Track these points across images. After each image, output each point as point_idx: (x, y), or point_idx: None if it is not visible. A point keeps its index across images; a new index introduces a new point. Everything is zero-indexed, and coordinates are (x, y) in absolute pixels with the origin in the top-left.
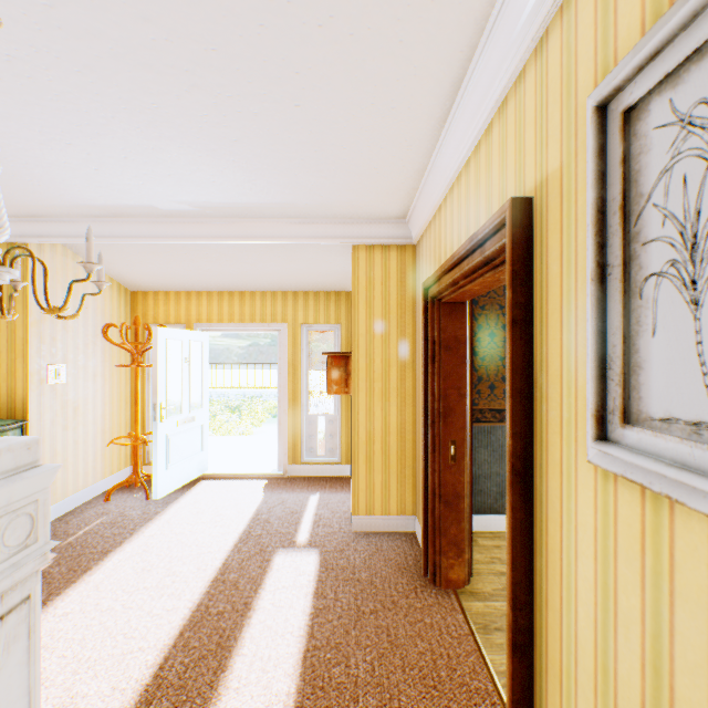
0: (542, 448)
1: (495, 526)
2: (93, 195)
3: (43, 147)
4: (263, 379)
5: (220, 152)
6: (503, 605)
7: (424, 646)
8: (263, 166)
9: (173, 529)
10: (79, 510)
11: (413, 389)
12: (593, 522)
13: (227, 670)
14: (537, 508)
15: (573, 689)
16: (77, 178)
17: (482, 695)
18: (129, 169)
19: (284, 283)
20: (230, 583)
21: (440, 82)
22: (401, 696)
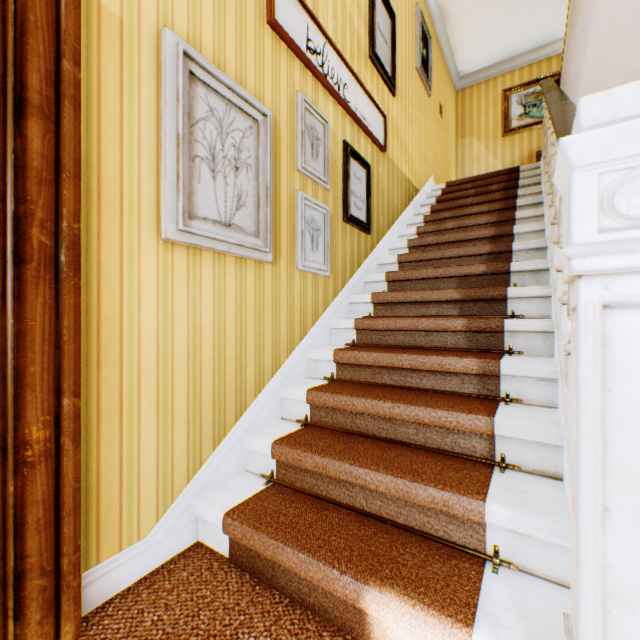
0: (94, 235)
1: None
2: None
3: None
4: None
5: None
6: None
7: None
8: None
9: None
10: None
11: None
12: (157, 277)
13: None
14: (83, 291)
15: (138, 398)
16: None
17: None
18: None
19: None
20: None
21: None
22: None
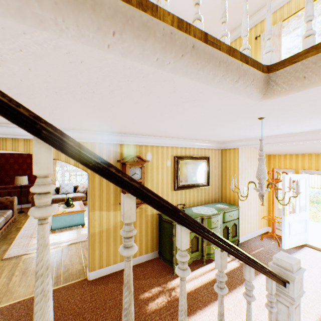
0: None
1: None
2: (266, 134)
3: (257, 130)
4: None
5: None
6: None
7: None
8: None
9: None
10: (251, 240)
11: None
12: None
13: None
14: None
15: None
16: (263, 132)
17: None
18: (286, 128)
19: None
20: None
21: None
22: None
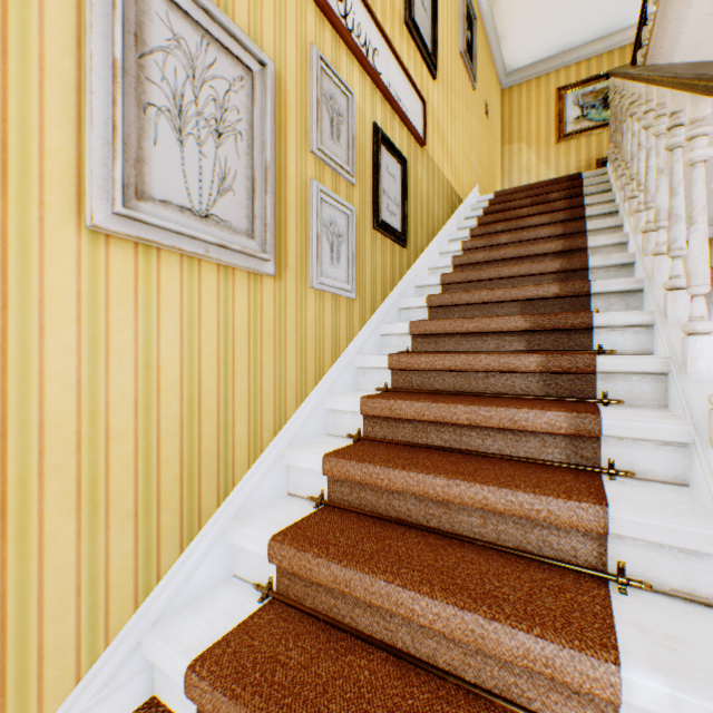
0: None
1: None
2: None
3: None
4: None
5: None
6: None
7: None
8: None
9: None
10: None
11: None
12: (78, 287)
13: None
14: None
15: (39, 487)
16: None
17: None
18: None
19: None
20: None
21: None
22: None
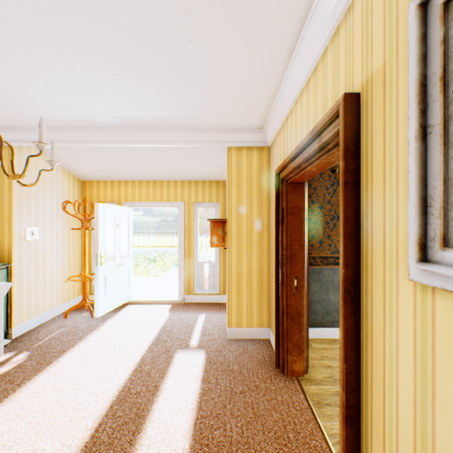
0: (368, 274)
1: (322, 334)
2: (53, 111)
3: (17, 75)
4: (169, 242)
5: (138, 78)
6: (331, 388)
7: (277, 416)
8: (167, 89)
9: (108, 336)
10: (46, 324)
11: (268, 243)
12: (412, 326)
13: (141, 432)
14: (363, 318)
15: (395, 452)
16: (42, 99)
17: (319, 451)
18: (77, 92)
19: (182, 175)
20: (145, 372)
21: (290, 21)
22: (262, 451)
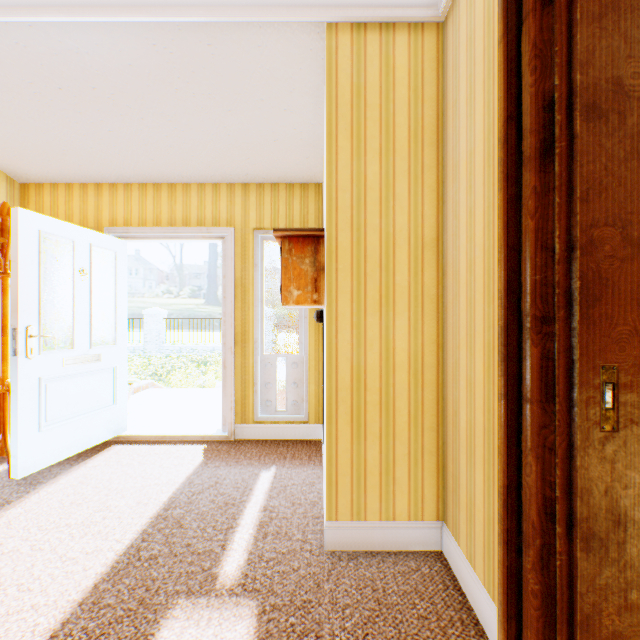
0: None
1: None
2: None
3: None
4: None
5: None
6: None
7: None
8: None
9: (3, 541)
10: None
11: (437, 290)
12: None
13: None
14: None
15: None
16: None
17: None
18: None
19: (228, 167)
20: None
21: None
22: None
